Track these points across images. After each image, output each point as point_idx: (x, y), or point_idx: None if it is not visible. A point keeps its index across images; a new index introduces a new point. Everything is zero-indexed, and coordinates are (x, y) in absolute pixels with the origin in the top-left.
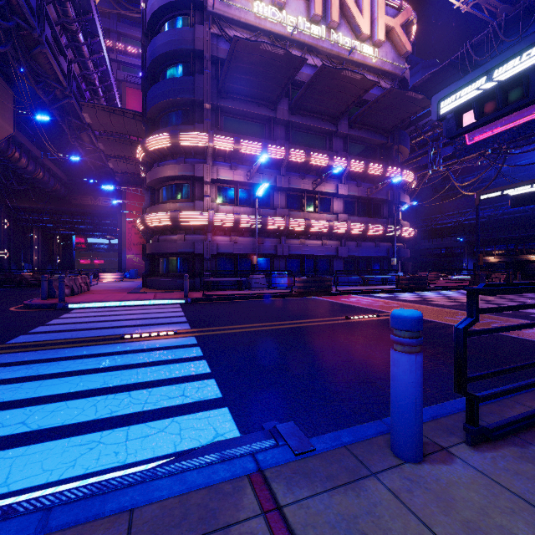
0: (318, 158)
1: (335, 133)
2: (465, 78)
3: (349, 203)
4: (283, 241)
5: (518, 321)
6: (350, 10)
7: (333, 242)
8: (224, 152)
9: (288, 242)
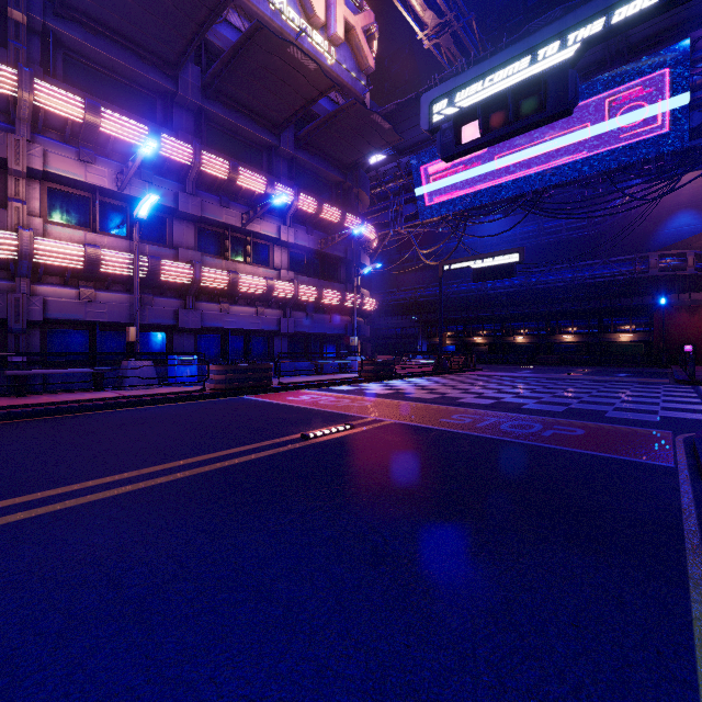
0: (251, 178)
1: (277, 149)
2: (466, 73)
3: (296, 256)
4: (191, 304)
5: (521, 417)
6: None
7: (273, 311)
8: (62, 122)
9: (200, 306)
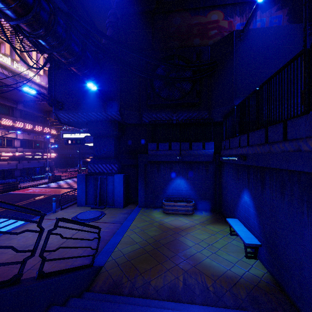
0: (7, 121)
1: (16, 108)
2: (69, 131)
3: (23, 142)
4: None
5: None
6: (26, 57)
7: (14, 162)
8: None
9: None
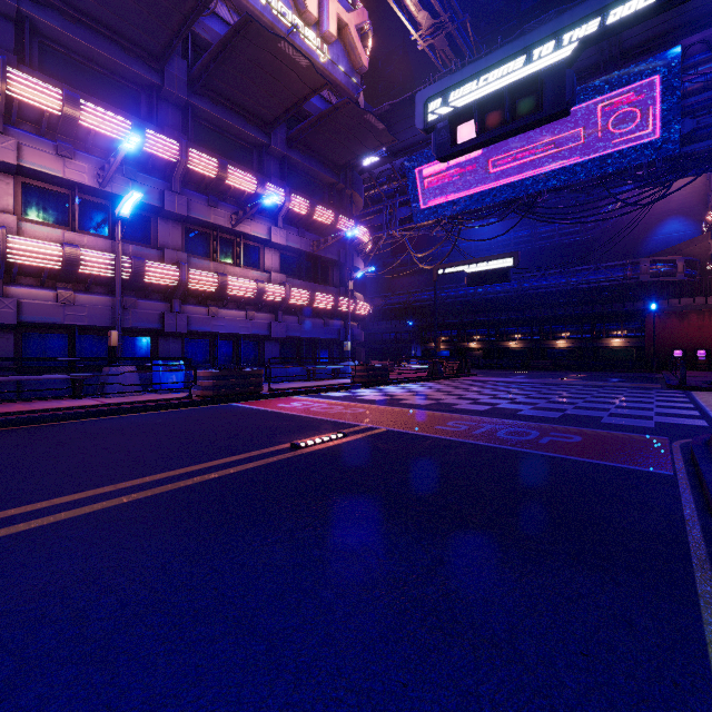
0: (241, 177)
1: (268, 148)
2: (462, 71)
3: (287, 259)
4: (177, 307)
5: (517, 424)
6: None
7: (264, 315)
8: (38, 113)
9: (187, 309)
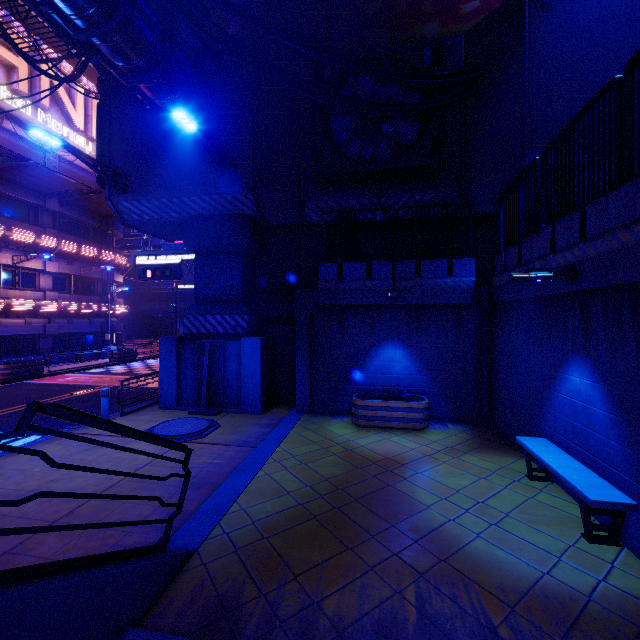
0: (22, 235)
1: (43, 207)
2: (148, 251)
3: (59, 279)
4: None
5: None
6: (63, 100)
7: (40, 321)
8: None
9: None
